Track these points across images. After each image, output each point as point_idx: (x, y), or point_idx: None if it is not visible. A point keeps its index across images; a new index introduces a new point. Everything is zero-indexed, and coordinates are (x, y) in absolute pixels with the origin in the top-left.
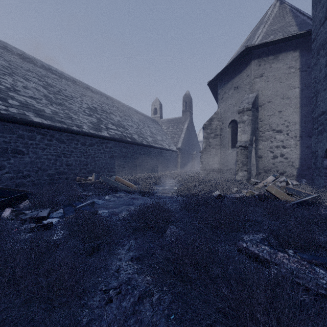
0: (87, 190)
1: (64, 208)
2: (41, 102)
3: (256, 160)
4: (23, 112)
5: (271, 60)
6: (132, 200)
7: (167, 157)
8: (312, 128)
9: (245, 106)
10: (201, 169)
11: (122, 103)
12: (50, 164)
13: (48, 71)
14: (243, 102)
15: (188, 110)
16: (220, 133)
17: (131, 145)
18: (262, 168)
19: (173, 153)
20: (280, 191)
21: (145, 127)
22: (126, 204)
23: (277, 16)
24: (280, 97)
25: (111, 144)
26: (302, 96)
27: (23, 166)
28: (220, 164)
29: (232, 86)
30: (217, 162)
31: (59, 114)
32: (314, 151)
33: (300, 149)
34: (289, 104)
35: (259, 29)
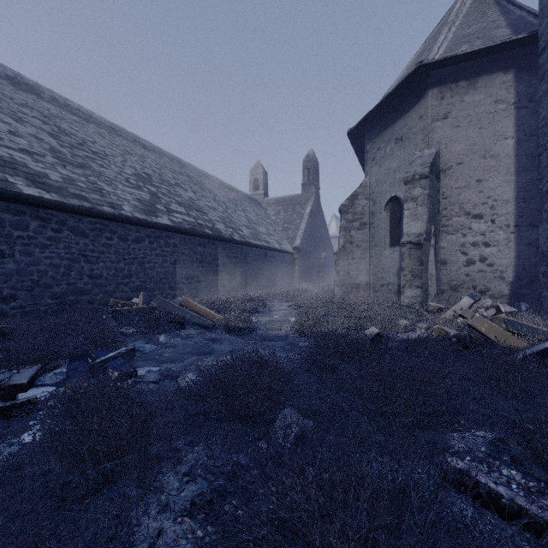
0: (126, 324)
1: (69, 363)
2: (43, 160)
3: (436, 268)
4: (2, 176)
5: (462, 88)
6: (209, 344)
7: (276, 263)
8: (540, 210)
9: (417, 170)
10: (336, 284)
11: (199, 170)
12: (57, 276)
13: (63, 109)
14: (414, 165)
15: (312, 182)
16: (371, 221)
17: (212, 241)
18: (447, 282)
19: (287, 256)
20: (497, 328)
21: (239, 212)
22: (199, 352)
23: (471, 12)
24: (480, 155)
25: (175, 240)
26: (519, 153)
27: (3, 280)
28: (370, 276)
29: (392, 136)
30: (364, 271)
31: (76, 183)
32: (544, 252)
33: (516, 249)
34: (497, 167)
35: (441, 35)
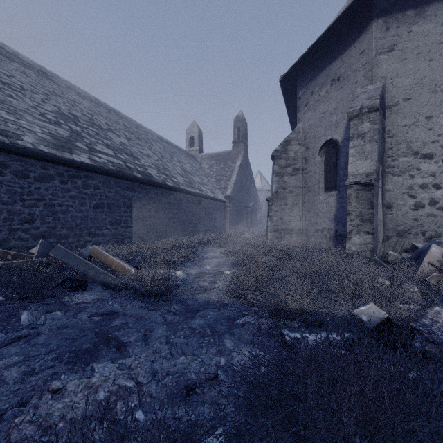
0: None
1: None
2: None
3: (383, 212)
4: None
5: (410, 17)
6: (103, 323)
7: (209, 210)
8: None
9: (364, 103)
10: (269, 229)
11: (137, 124)
12: None
13: None
14: (359, 99)
15: (241, 139)
16: (303, 166)
17: (143, 186)
18: (392, 227)
19: (219, 204)
20: None
21: (174, 162)
22: (67, 351)
23: None
24: (430, 89)
25: (96, 181)
26: None
27: None
28: (302, 221)
29: (328, 78)
30: (297, 217)
31: None
32: None
33: None
34: None
35: None
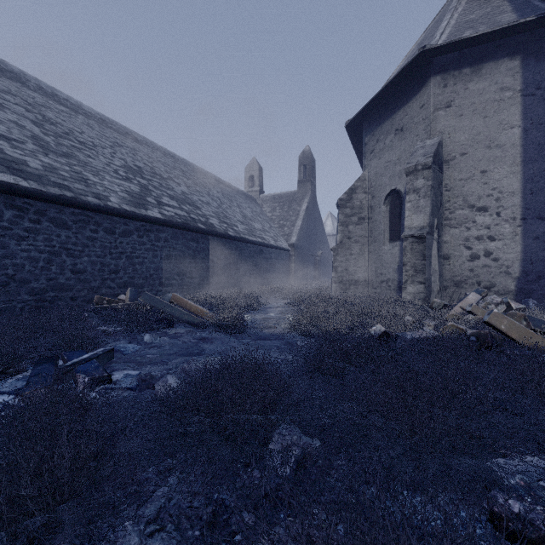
0: (111, 322)
1: (33, 367)
2: (23, 147)
3: (439, 263)
4: None
5: (466, 75)
6: (199, 343)
7: (272, 260)
8: None
9: (419, 160)
10: (333, 280)
11: (193, 165)
12: (36, 270)
13: (50, 99)
14: (416, 155)
15: (308, 179)
16: (369, 215)
17: (206, 236)
18: (450, 278)
19: (282, 253)
20: (518, 325)
21: (234, 207)
22: (186, 352)
23: None
24: (485, 144)
25: (166, 234)
26: (526, 143)
27: None
28: (368, 272)
29: (392, 127)
30: (363, 267)
31: (58, 172)
32: None
33: (523, 243)
34: (502, 158)
35: (443, 21)
